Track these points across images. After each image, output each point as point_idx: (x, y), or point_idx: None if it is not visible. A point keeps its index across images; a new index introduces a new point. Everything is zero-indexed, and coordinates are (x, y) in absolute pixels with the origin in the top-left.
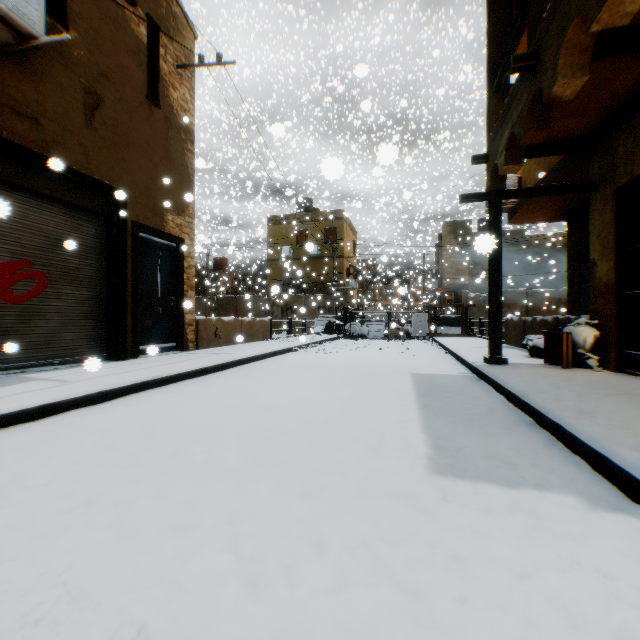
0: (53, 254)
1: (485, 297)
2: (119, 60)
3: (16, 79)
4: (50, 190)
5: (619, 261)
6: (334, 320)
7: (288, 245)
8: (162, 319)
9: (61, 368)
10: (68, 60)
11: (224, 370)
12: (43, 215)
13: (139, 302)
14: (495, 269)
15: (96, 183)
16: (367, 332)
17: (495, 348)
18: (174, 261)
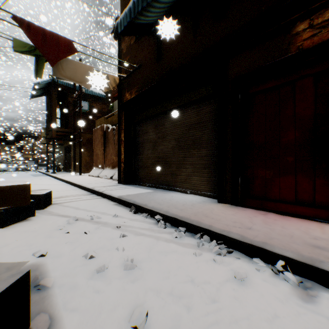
0: None
1: (59, 157)
2: None
3: None
4: None
5: (65, 156)
6: None
7: None
8: None
9: None
10: None
11: None
12: None
13: None
14: (48, 156)
15: None
16: (8, 169)
17: (48, 169)
18: None
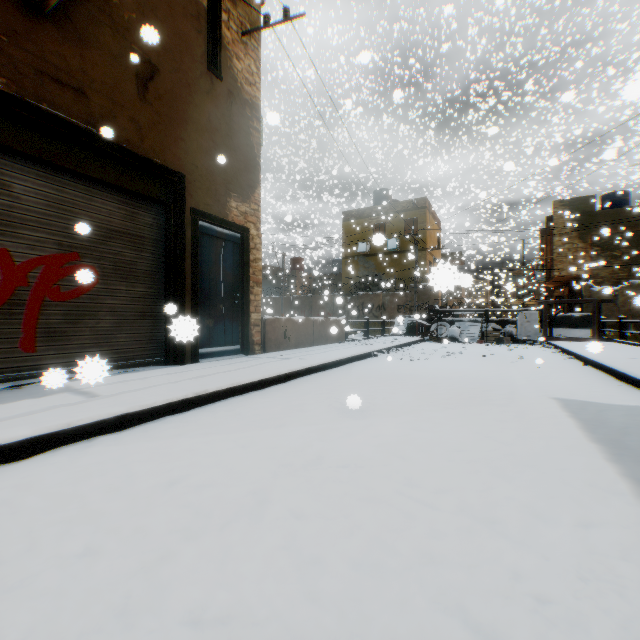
0: (104, 246)
1: (616, 291)
2: (176, 26)
3: (57, 44)
4: (99, 173)
5: None
6: (417, 320)
7: (364, 240)
8: (225, 319)
9: (116, 373)
10: (117, 24)
11: (289, 381)
12: (93, 202)
13: (198, 299)
14: None
15: (149, 164)
16: (458, 334)
17: None
18: (239, 254)
